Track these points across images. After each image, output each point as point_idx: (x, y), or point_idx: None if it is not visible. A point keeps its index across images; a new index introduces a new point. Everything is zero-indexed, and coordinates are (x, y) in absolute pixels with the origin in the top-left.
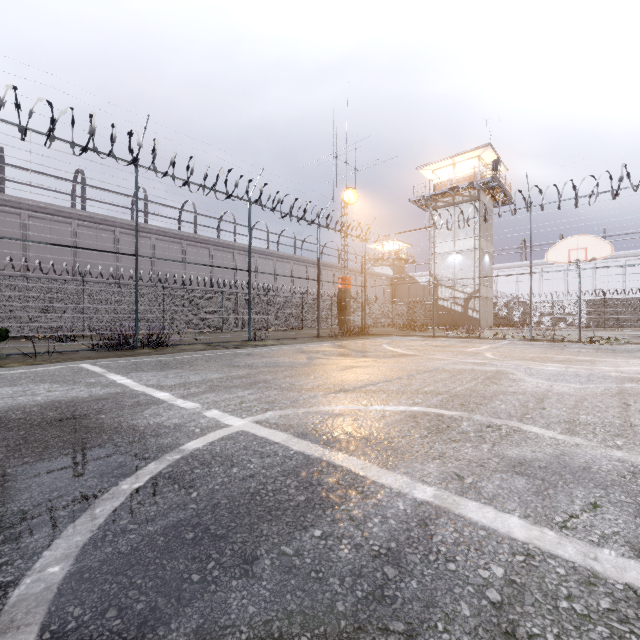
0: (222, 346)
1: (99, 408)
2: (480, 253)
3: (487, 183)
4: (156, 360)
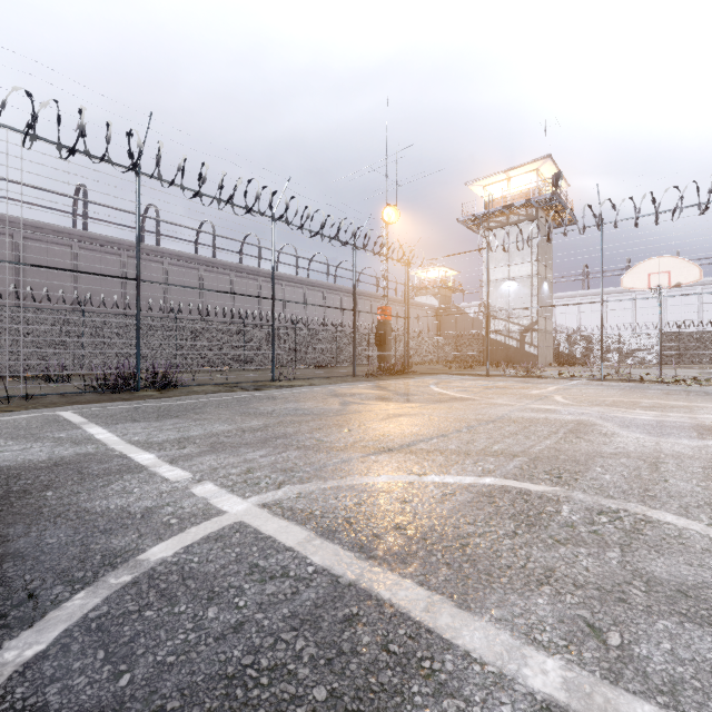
0: (240, 387)
1: (50, 480)
2: (538, 280)
3: (546, 200)
4: (155, 406)
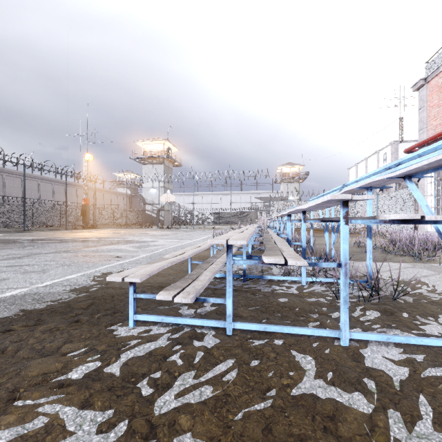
0: (10, 233)
1: None
2: (164, 189)
3: (166, 157)
4: None
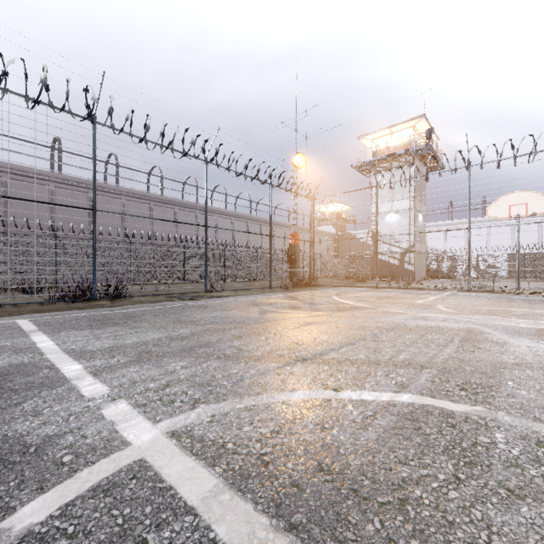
0: (178, 297)
1: None
2: (415, 212)
3: (421, 150)
4: (103, 314)
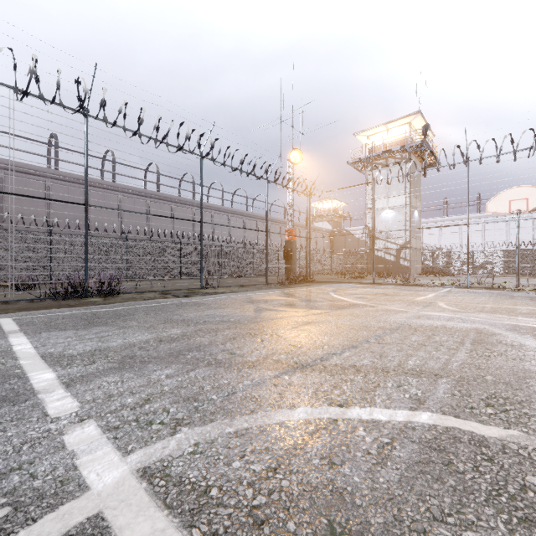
0: (173, 294)
1: None
2: (411, 209)
3: (417, 146)
4: (92, 312)
